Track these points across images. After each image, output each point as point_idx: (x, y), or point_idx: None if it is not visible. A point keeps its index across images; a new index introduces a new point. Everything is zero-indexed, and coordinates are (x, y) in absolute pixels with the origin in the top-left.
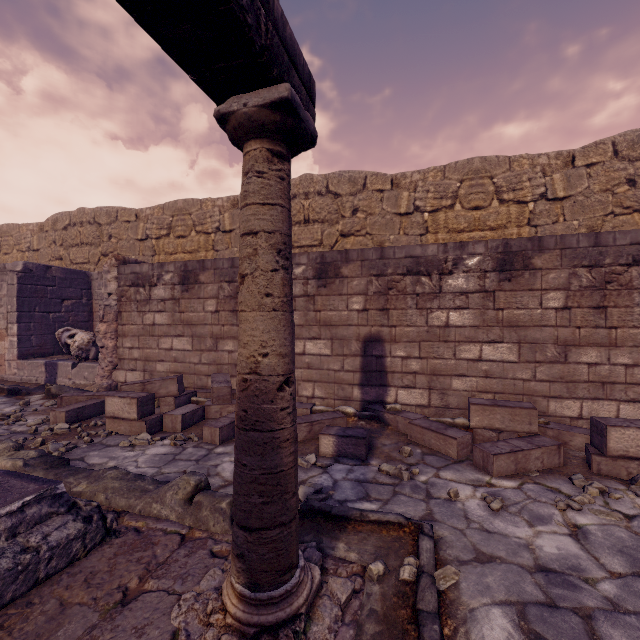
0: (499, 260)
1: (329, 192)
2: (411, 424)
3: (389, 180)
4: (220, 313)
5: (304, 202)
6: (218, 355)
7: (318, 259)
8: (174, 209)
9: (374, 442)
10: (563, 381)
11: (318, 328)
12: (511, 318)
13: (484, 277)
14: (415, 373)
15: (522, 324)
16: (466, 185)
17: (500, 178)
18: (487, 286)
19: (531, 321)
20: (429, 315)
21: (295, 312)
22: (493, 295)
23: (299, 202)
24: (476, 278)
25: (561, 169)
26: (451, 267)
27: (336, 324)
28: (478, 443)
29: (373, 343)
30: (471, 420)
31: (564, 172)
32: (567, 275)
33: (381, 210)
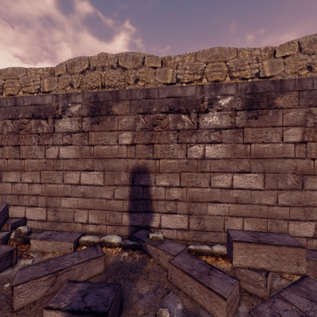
0: (247, 100)
1: (119, 66)
2: (171, 264)
3: (160, 60)
4: (4, 147)
5: (101, 72)
6: (2, 186)
7: (92, 98)
8: (5, 74)
9: (129, 291)
10: (300, 206)
11: (92, 161)
12: (257, 151)
13: (235, 115)
14: (176, 200)
15: (267, 156)
16: (210, 66)
17: (231, 62)
18: (237, 123)
19: (274, 153)
20: (188, 149)
21: (71, 146)
22: (242, 131)
23: (97, 72)
24: (228, 116)
25: (267, 58)
26: (207, 106)
27: (108, 157)
28: (241, 283)
29: (140, 174)
30: (234, 259)
31: (269, 60)
32: (304, 113)
33: (154, 80)
